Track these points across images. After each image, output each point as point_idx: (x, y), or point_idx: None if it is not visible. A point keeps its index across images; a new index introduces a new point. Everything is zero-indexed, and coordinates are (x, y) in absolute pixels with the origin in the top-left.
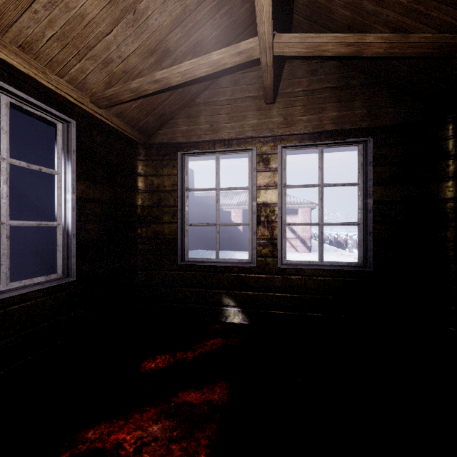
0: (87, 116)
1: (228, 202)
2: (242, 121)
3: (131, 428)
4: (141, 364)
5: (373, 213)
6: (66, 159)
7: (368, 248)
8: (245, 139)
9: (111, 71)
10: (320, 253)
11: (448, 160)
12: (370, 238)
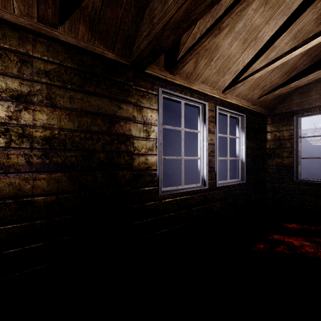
0: (248, 110)
1: (317, 137)
2: None
3: (293, 240)
4: (283, 224)
5: None
6: (241, 131)
7: None
8: None
9: (264, 89)
10: None
11: None
12: None
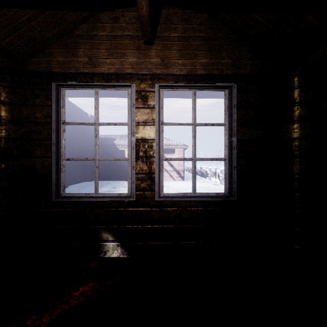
0: None
1: (122, 143)
2: (122, 58)
3: None
4: None
5: (237, 149)
6: None
7: (233, 181)
8: (124, 75)
9: None
10: (194, 186)
11: (293, 106)
12: (235, 171)
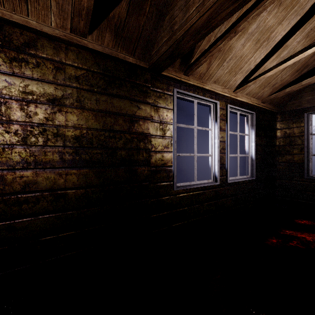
0: (258, 108)
1: None
2: None
3: (306, 235)
4: (294, 220)
5: None
6: (251, 129)
7: None
8: None
9: (274, 87)
10: None
11: None
12: None
